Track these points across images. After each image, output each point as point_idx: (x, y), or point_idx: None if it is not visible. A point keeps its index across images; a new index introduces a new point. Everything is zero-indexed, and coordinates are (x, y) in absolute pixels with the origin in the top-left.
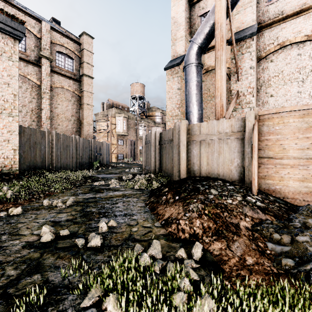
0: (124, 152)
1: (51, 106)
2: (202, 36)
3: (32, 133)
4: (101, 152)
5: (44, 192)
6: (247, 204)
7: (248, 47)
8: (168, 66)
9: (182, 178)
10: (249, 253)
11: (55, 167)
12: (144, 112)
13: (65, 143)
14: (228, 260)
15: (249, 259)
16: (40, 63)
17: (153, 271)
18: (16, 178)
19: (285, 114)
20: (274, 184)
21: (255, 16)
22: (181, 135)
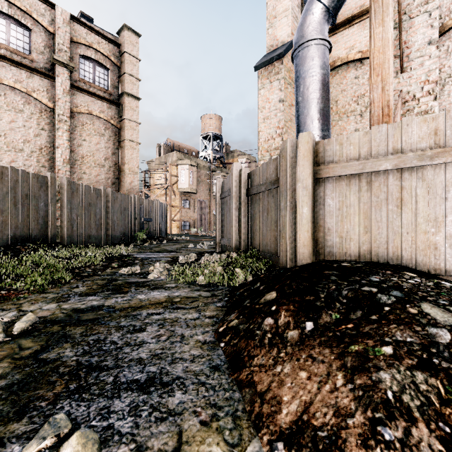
0: (191, 219)
1: (72, 142)
2: None
3: (20, 179)
4: (151, 217)
5: None
6: None
7: (425, 1)
8: (262, 62)
9: (300, 262)
10: None
11: (67, 240)
12: (220, 158)
13: (87, 199)
14: None
15: None
16: (54, 74)
17: None
18: None
19: None
20: None
21: None
22: (299, 167)
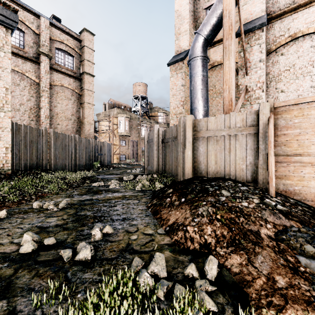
0: (126, 153)
1: (50, 104)
2: (208, 27)
3: (28, 131)
4: (102, 153)
5: (37, 193)
6: (266, 208)
7: (258, 38)
8: (171, 61)
9: (187, 178)
10: (278, 271)
11: (53, 167)
12: (146, 112)
13: (64, 142)
14: (253, 280)
15: (279, 280)
16: (39, 60)
17: (156, 296)
18: (7, 178)
19: (305, 105)
20: (292, 185)
21: (265, 6)
22: (186, 131)
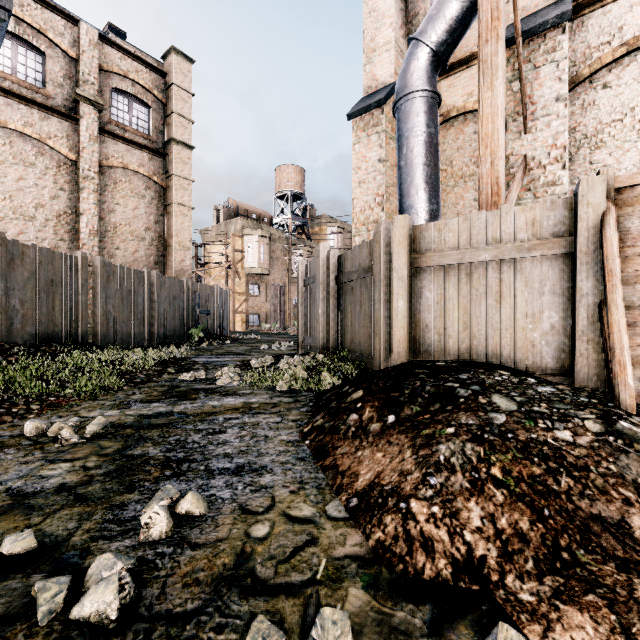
0: (262, 311)
1: (101, 207)
2: (440, 25)
3: (44, 260)
4: (209, 309)
5: (45, 397)
6: (628, 448)
7: (552, 49)
8: (357, 109)
9: (396, 363)
10: None
11: (102, 339)
12: (303, 226)
13: (126, 285)
14: None
15: None
16: (77, 114)
17: None
18: None
19: None
20: None
21: None
22: (394, 254)
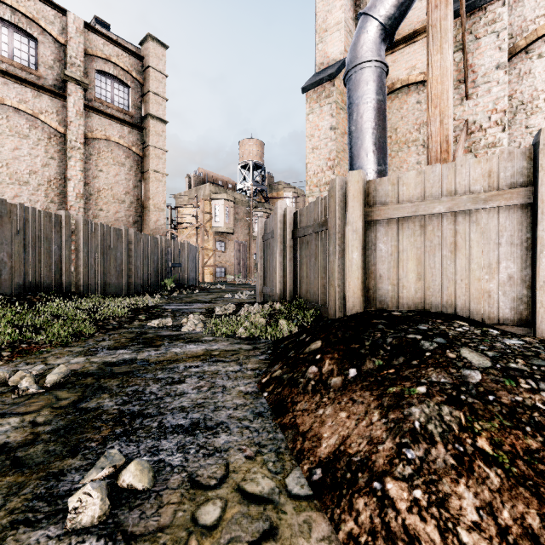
0: (227, 264)
1: (86, 173)
2: (388, 0)
3: (30, 218)
4: (180, 262)
5: (17, 344)
6: None
7: (492, 20)
8: (310, 83)
9: (350, 312)
10: None
11: (84, 288)
12: (262, 192)
13: (106, 241)
14: None
15: None
16: (65, 92)
17: None
18: None
19: None
20: None
21: None
22: (349, 208)
